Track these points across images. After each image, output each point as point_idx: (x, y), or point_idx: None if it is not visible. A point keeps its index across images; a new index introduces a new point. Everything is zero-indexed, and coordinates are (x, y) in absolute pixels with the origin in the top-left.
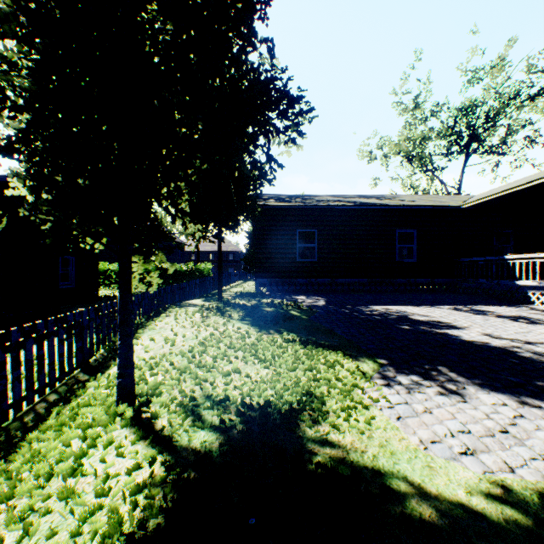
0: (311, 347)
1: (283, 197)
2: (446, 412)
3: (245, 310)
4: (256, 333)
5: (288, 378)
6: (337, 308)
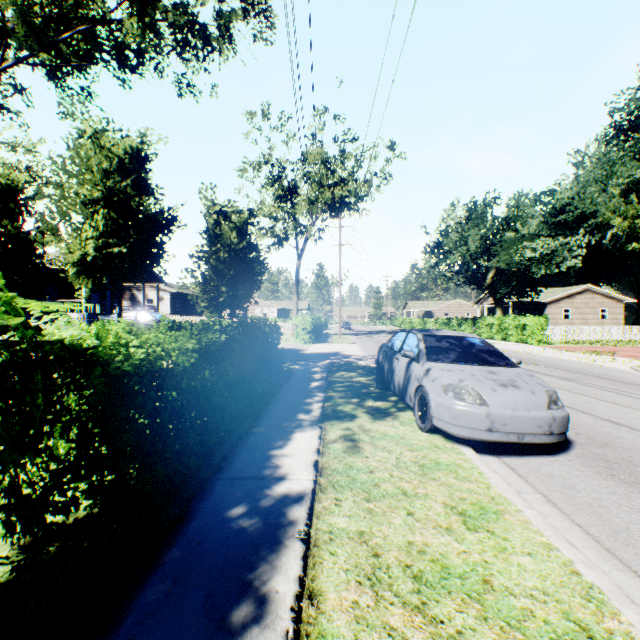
0: None
1: None
2: None
3: None
4: None
5: None
6: None
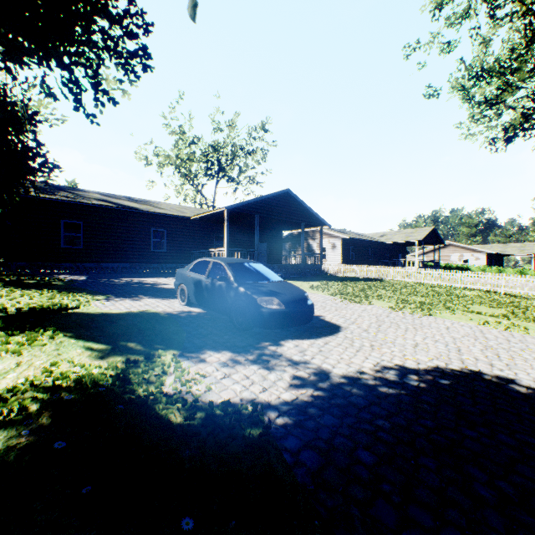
0: (66, 292)
1: (46, 187)
2: (129, 304)
3: (5, 282)
4: (20, 291)
5: (48, 302)
6: (96, 280)
